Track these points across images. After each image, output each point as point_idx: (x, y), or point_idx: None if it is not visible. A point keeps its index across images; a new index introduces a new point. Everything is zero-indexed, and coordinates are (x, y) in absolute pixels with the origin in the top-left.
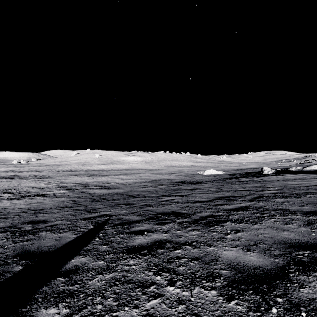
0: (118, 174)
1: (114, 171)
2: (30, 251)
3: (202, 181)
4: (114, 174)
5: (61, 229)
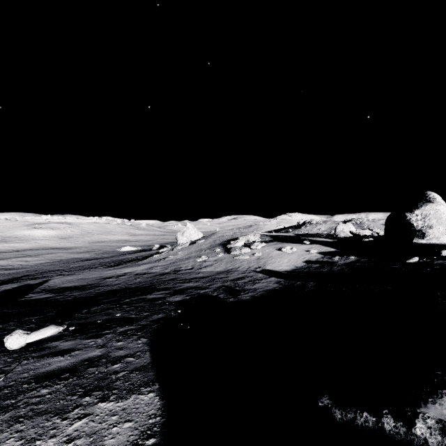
0: (20, 256)
1: (12, 252)
2: (6, 280)
3: (100, 258)
4: (14, 257)
5: (9, 278)
